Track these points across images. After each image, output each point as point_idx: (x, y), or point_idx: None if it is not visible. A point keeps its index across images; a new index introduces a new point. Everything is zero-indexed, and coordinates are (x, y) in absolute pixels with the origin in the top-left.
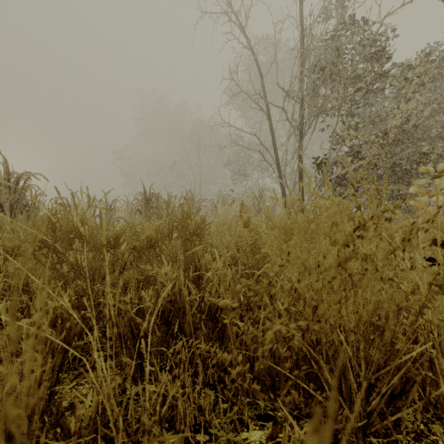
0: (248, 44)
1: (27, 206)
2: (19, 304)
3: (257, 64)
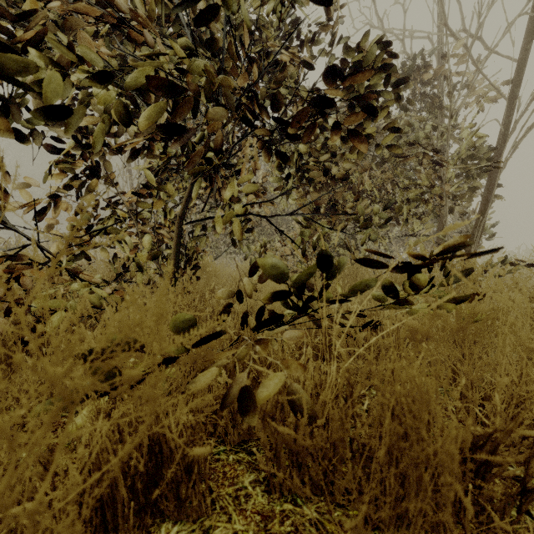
0: None
1: None
2: None
3: None
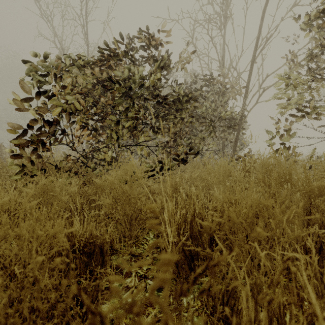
0: None
1: None
2: None
3: None
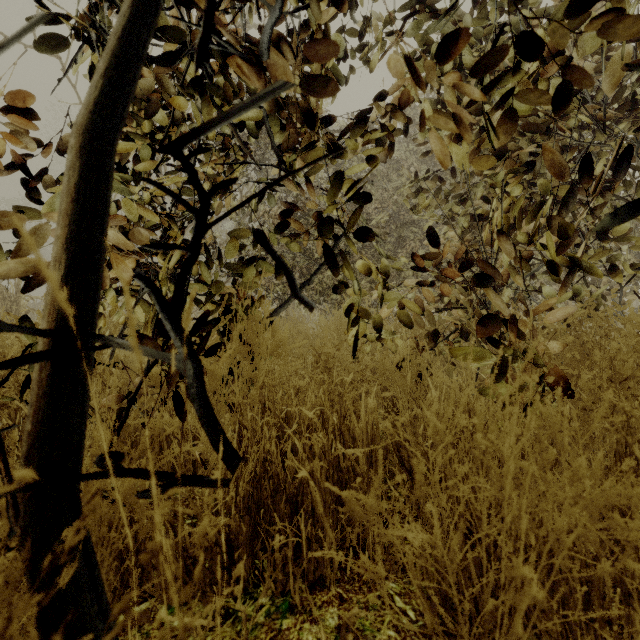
0: None
1: None
2: None
3: None
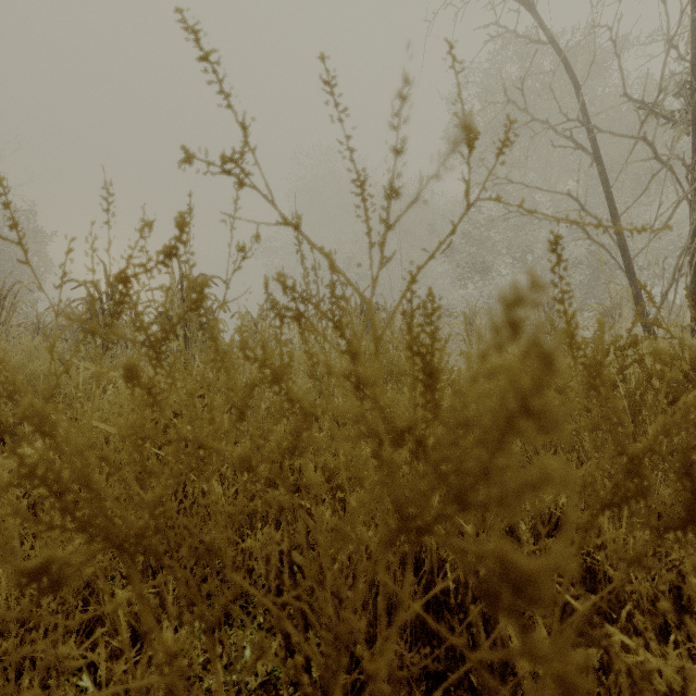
0: (546, 35)
1: (203, 326)
2: (534, 543)
3: (566, 68)
